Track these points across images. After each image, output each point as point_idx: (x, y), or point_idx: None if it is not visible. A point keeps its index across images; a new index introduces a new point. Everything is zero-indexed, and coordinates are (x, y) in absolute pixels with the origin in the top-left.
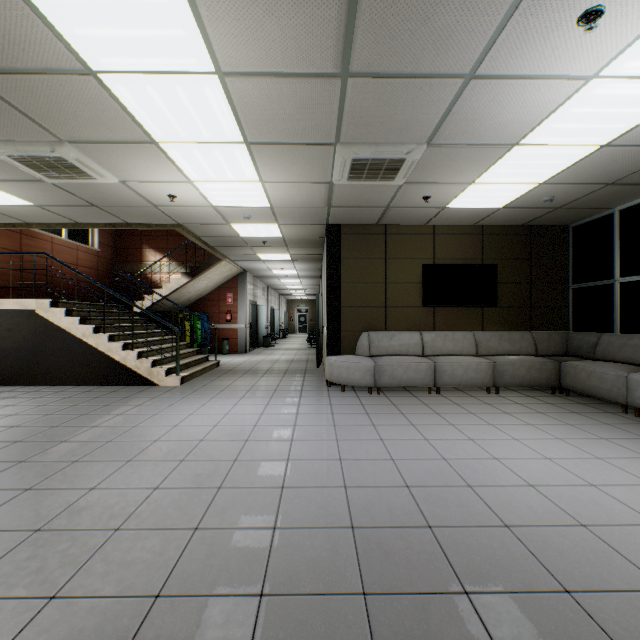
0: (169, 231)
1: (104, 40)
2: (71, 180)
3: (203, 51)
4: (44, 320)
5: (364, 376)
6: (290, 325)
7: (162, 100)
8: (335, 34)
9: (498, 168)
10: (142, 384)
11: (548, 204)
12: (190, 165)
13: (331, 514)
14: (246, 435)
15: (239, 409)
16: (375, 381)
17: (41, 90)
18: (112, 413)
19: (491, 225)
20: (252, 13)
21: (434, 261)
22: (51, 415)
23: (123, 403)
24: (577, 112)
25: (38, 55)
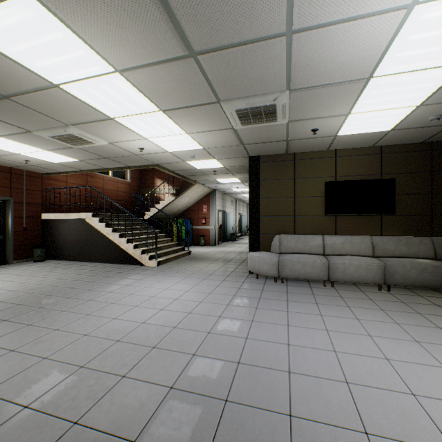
0: None
1: (49, 67)
2: (84, 145)
3: (100, 60)
4: (89, 224)
5: (270, 268)
6: None
7: (99, 94)
8: (168, 29)
9: (365, 99)
10: (137, 264)
11: (439, 122)
12: (139, 129)
13: (166, 374)
14: (164, 305)
15: (176, 286)
16: (279, 273)
17: (41, 100)
18: (106, 282)
19: (390, 145)
20: (110, 30)
21: (335, 179)
22: (77, 280)
23: (117, 276)
24: (416, 38)
25: (28, 82)
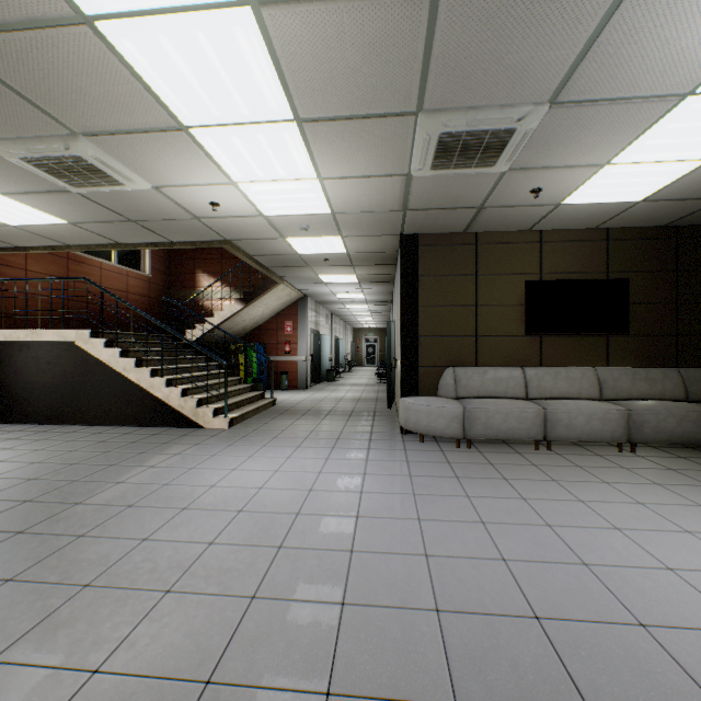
0: (223, 253)
1: None
2: (97, 188)
3: None
4: (84, 352)
5: (450, 424)
6: (357, 357)
7: (182, 58)
8: None
9: (651, 137)
10: (187, 426)
11: None
12: (230, 159)
13: (419, 670)
14: (298, 505)
15: (292, 464)
16: (464, 431)
17: (32, 57)
18: (144, 464)
19: (619, 228)
20: None
21: (540, 277)
22: (77, 464)
23: (160, 451)
24: None
25: None
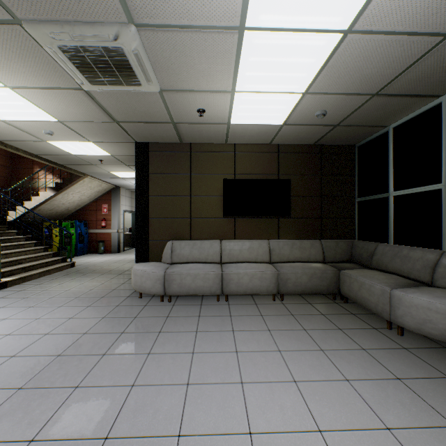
0: None
1: None
2: None
3: None
4: None
5: (154, 285)
6: None
7: None
8: None
9: (246, 69)
10: None
11: (325, 120)
12: None
13: None
14: None
15: None
16: (165, 289)
17: None
18: None
19: (286, 144)
20: None
21: (235, 176)
22: None
23: None
24: None
25: None
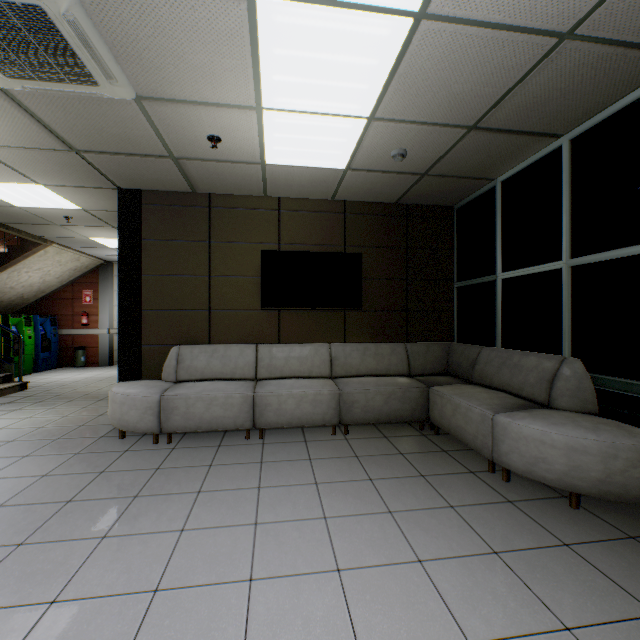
0: None
1: None
2: None
3: None
4: None
5: (143, 417)
6: None
7: None
8: None
9: (273, 69)
10: None
11: (407, 166)
12: None
13: None
14: None
15: None
16: (161, 424)
17: None
18: None
19: (356, 201)
20: None
21: (279, 247)
22: None
23: None
24: None
25: None
